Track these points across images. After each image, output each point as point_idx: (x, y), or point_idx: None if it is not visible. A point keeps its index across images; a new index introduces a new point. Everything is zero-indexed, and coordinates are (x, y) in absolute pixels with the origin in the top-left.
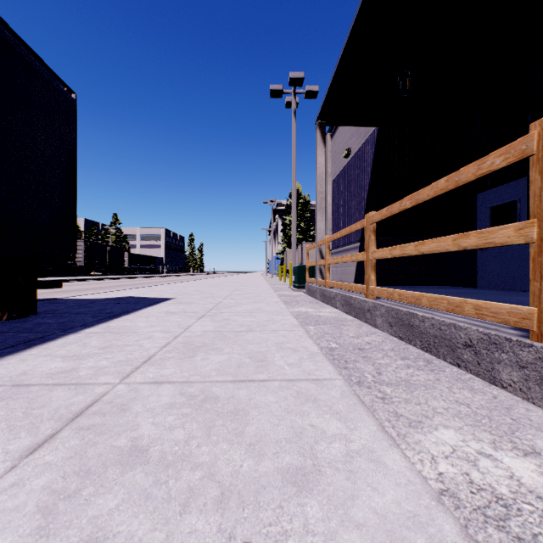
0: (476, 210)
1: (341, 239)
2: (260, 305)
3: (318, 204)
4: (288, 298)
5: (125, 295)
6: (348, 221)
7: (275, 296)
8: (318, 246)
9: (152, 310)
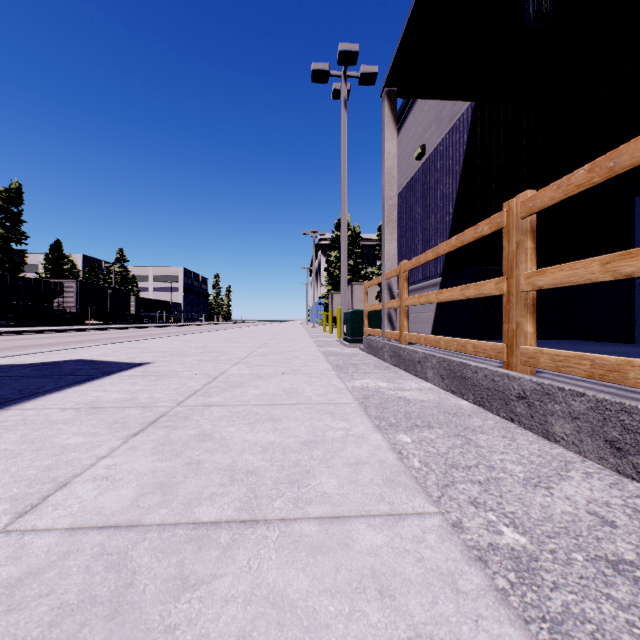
0: (633, 223)
1: (410, 274)
2: (294, 379)
3: (386, 216)
4: (339, 358)
5: (74, 357)
6: (421, 249)
7: (321, 358)
8: (386, 279)
9: (64, 397)
